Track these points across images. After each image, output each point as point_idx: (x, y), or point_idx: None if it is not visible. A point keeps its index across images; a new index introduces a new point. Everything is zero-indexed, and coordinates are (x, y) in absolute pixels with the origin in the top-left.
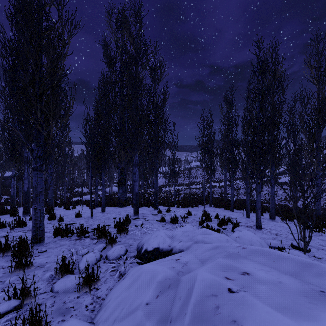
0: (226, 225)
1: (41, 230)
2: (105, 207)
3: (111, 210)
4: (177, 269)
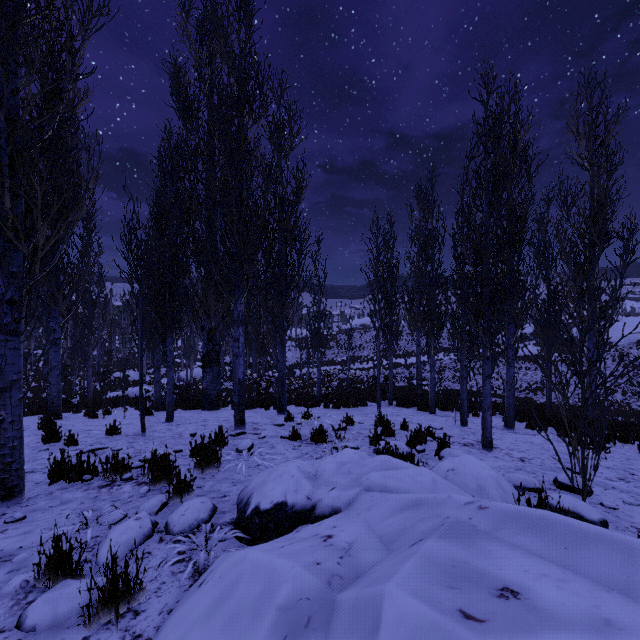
0: (425, 444)
1: (14, 469)
2: (176, 411)
3: (187, 416)
4: (327, 569)
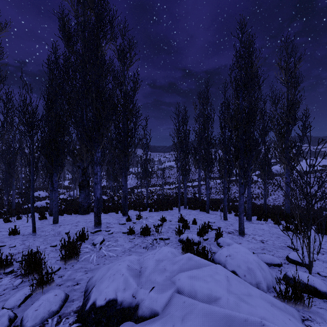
0: (207, 234)
1: None
2: (63, 215)
3: (67, 219)
4: None
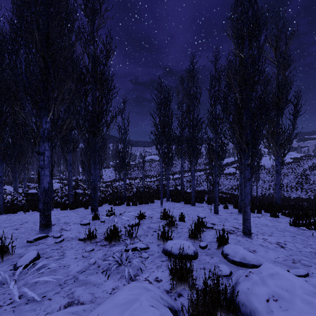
0: (202, 235)
1: None
2: (16, 213)
3: (13, 219)
4: None
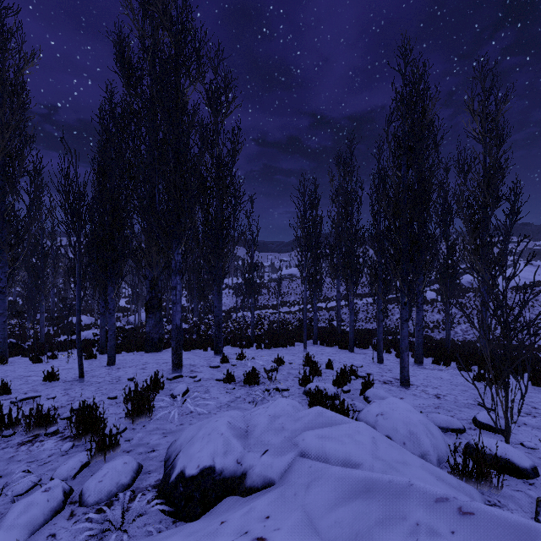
0: (349, 383)
1: None
2: (120, 353)
3: (129, 359)
4: None
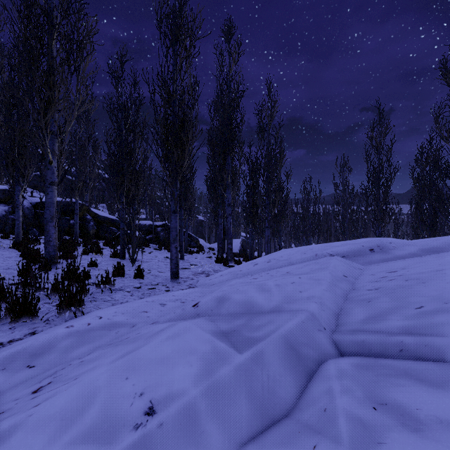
0: None
1: None
2: None
3: None
4: None
